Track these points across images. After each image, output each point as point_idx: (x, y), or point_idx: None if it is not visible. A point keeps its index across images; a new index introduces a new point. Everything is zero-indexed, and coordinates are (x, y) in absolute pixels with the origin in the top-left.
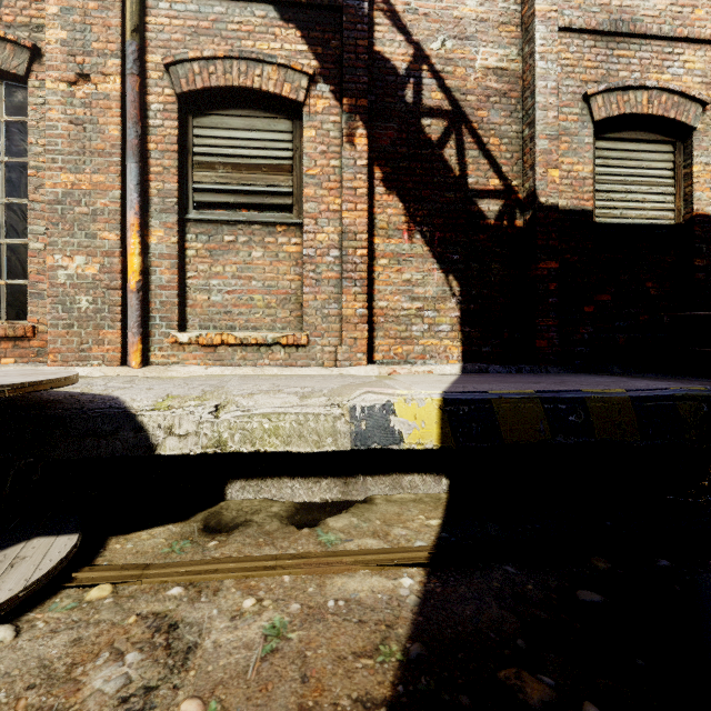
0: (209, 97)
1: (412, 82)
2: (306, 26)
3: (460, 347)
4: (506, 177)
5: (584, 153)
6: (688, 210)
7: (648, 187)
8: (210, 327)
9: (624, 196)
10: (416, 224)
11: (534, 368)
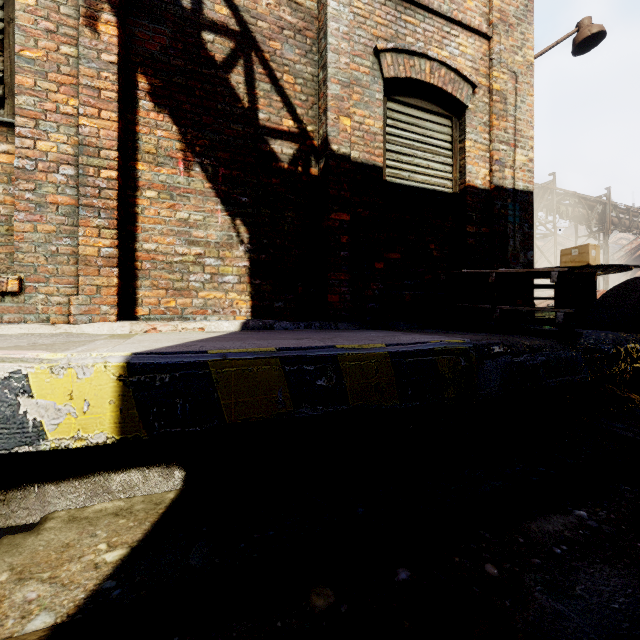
0: None
1: None
2: None
3: (249, 301)
4: (300, 120)
5: (375, 109)
6: (462, 181)
7: (431, 155)
8: None
9: (412, 159)
10: (194, 155)
11: (325, 324)
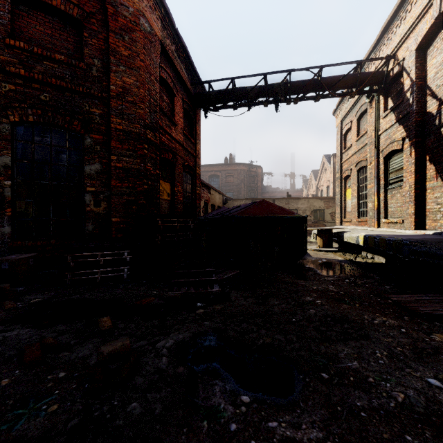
0: (390, 154)
1: (438, 116)
2: (403, 123)
3: None
4: None
5: None
6: None
7: None
8: (391, 217)
9: None
10: (438, 174)
11: None
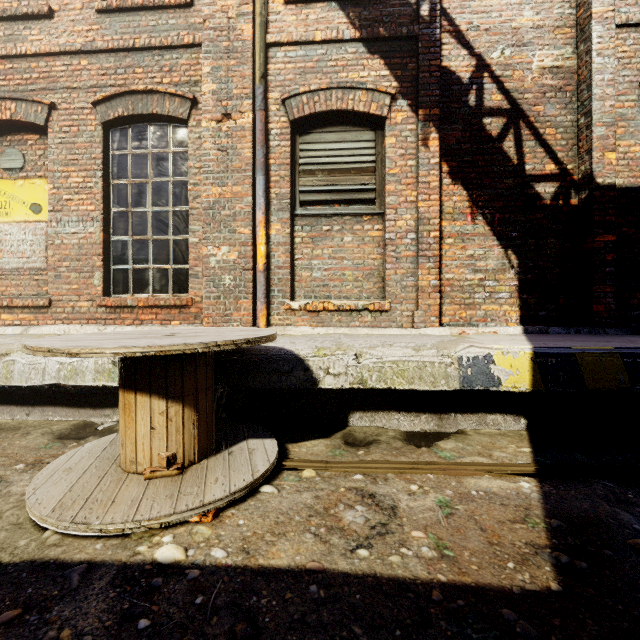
0: (312, 119)
1: (475, 89)
2: (388, 55)
3: (518, 311)
4: (561, 162)
5: None
6: None
7: None
8: (312, 297)
9: None
10: (478, 208)
11: (592, 330)
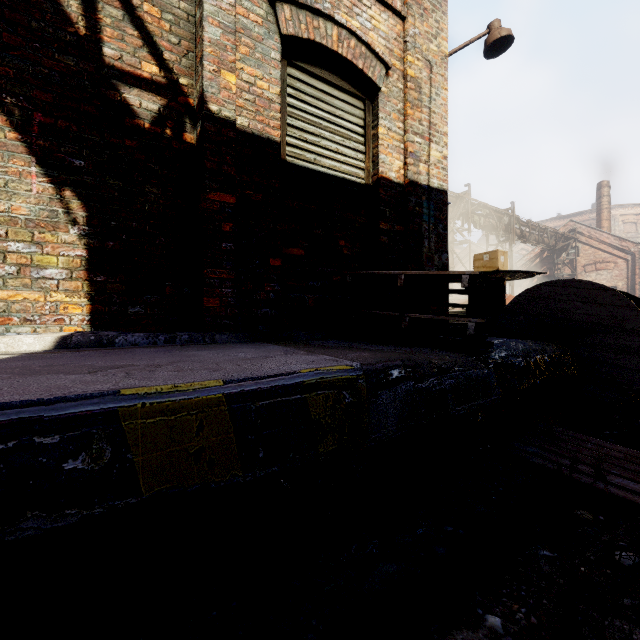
0: None
1: None
2: None
3: (87, 305)
4: (170, 67)
5: (271, 69)
6: (375, 172)
7: (341, 138)
8: None
9: (319, 140)
10: None
11: (196, 336)
